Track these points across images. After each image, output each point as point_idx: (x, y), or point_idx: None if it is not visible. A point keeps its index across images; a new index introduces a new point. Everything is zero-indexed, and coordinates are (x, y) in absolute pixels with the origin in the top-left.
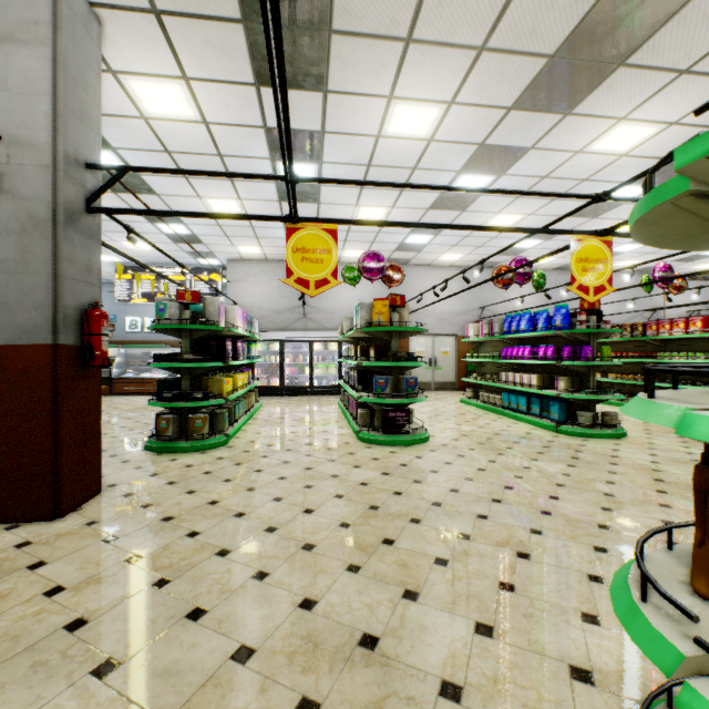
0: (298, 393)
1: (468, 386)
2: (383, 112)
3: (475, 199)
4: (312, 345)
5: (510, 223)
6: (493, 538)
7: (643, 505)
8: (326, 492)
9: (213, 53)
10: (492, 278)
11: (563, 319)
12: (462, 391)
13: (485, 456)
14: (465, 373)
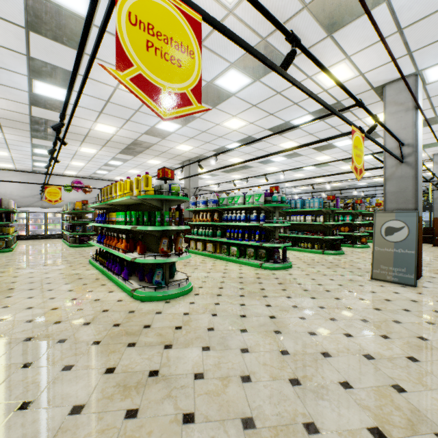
0: (38, 238)
1: None
2: (78, 148)
3: (120, 166)
4: (47, 214)
5: (137, 172)
6: None
7: None
8: (58, 254)
9: (17, 132)
10: None
11: None
12: None
13: None
14: None
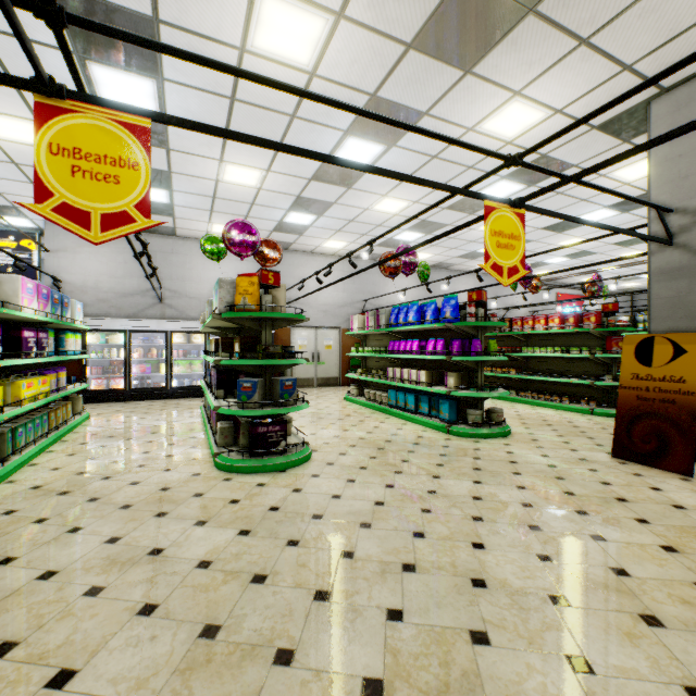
0: (151, 397)
1: (351, 381)
2: (247, 5)
3: (363, 175)
4: (171, 336)
5: (395, 210)
6: (422, 680)
7: (578, 542)
8: (124, 602)
9: None
10: (383, 261)
11: (453, 311)
12: (346, 387)
13: (381, 479)
14: (349, 368)
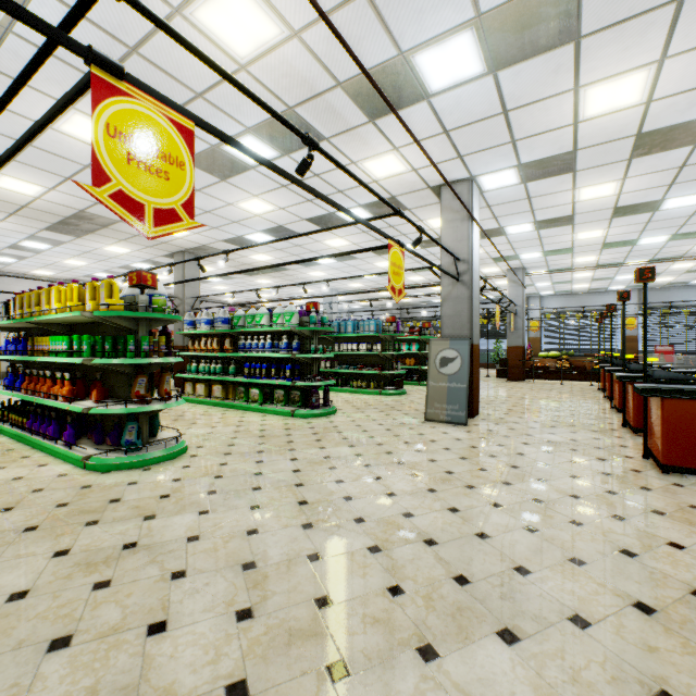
0: None
1: None
2: None
3: (45, 251)
4: None
5: (82, 264)
6: None
7: None
8: None
9: None
10: None
11: None
12: None
13: None
14: None
